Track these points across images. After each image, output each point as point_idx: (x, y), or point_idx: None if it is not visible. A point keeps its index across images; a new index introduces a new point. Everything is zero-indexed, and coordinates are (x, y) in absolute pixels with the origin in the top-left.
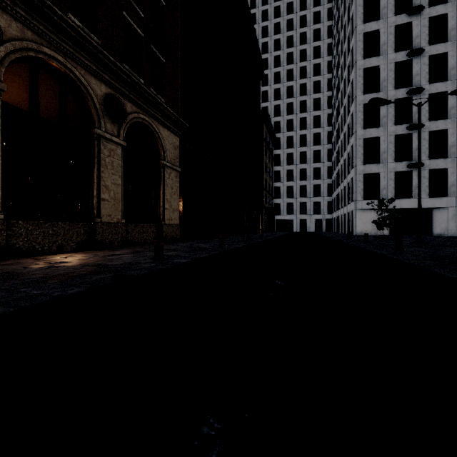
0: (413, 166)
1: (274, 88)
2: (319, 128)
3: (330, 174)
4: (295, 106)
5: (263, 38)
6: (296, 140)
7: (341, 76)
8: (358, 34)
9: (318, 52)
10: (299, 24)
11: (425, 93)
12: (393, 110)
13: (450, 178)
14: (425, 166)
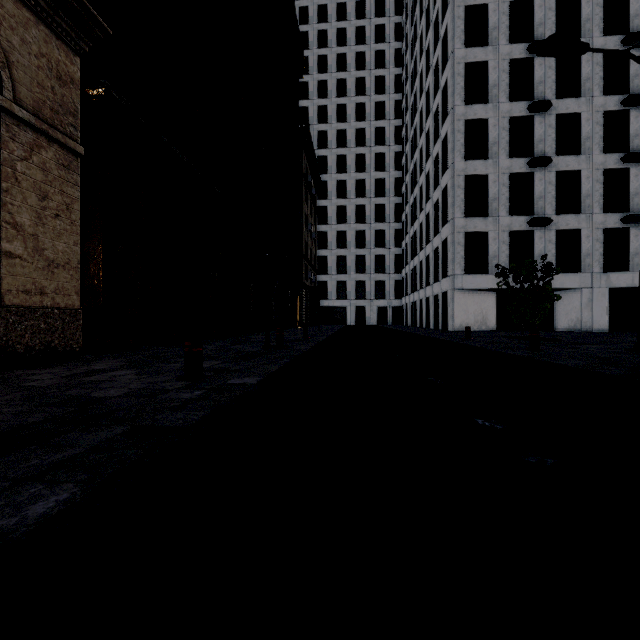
0: (538, 223)
1: (318, 105)
2: (383, 171)
3: (399, 241)
4: (350, 136)
5: (302, 26)
6: (351, 187)
7: (420, 89)
8: (456, 7)
9: (382, 60)
10: (355, 13)
11: (552, 112)
12: (508, 134)
13: (584, 244)
14: (552, 224)
